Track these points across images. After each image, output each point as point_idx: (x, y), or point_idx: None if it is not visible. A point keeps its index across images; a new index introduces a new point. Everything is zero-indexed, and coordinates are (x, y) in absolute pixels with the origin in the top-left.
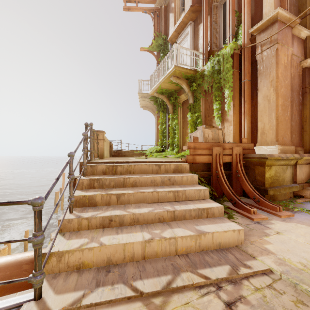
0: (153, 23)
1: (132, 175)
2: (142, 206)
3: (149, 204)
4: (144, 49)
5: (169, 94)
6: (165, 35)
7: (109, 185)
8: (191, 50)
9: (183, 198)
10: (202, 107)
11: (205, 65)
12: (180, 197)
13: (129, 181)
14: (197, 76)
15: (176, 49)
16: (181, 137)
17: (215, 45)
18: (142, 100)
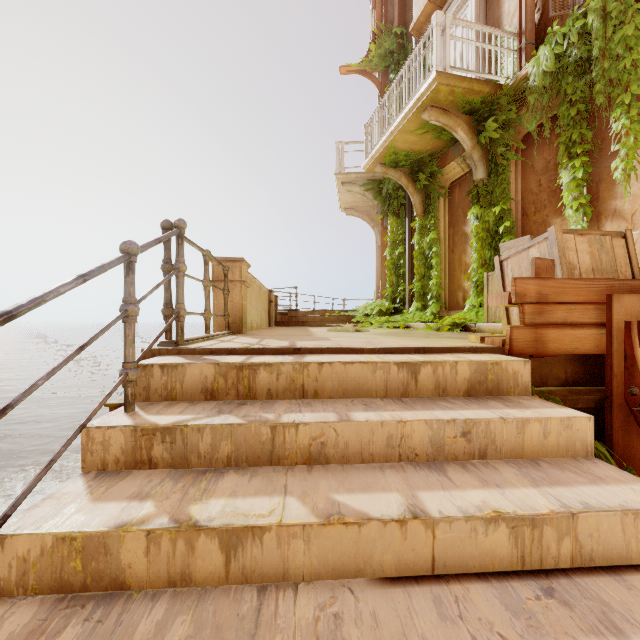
0: (371, 2)
1: (309, 407)
2: (351, 623)
3: (391, 592)
4: (349, 69)
5: (415, 166)
6: (403, 25)
7: (211, 455)
8: (482, 26)
9: (563, 555)
10: (515, 187)
11: (529, 60)
12: (550, 552)
13: (293, 438)
14: (502, 100)
15: (439, 27)
16: (446, 275)
17: (559, 1)
18: (344, 190)
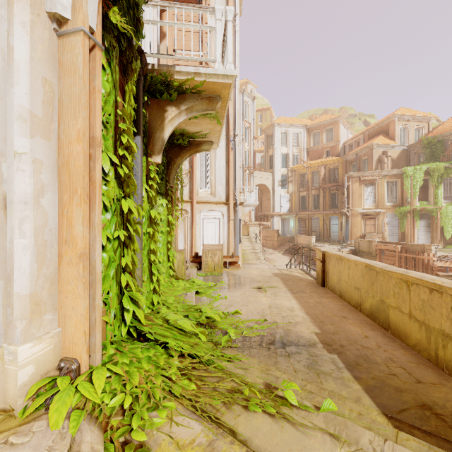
0: None
1: None
2: None
3: None
4: None
5: None
6: None
7: None
8: None
9: None
10: None
11: None
12: None
13: None
14: None
15: None
16: None
17: None
18: None
